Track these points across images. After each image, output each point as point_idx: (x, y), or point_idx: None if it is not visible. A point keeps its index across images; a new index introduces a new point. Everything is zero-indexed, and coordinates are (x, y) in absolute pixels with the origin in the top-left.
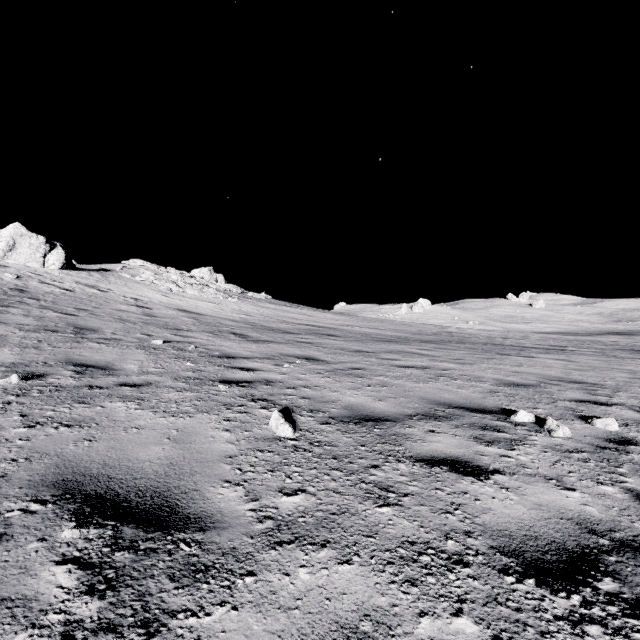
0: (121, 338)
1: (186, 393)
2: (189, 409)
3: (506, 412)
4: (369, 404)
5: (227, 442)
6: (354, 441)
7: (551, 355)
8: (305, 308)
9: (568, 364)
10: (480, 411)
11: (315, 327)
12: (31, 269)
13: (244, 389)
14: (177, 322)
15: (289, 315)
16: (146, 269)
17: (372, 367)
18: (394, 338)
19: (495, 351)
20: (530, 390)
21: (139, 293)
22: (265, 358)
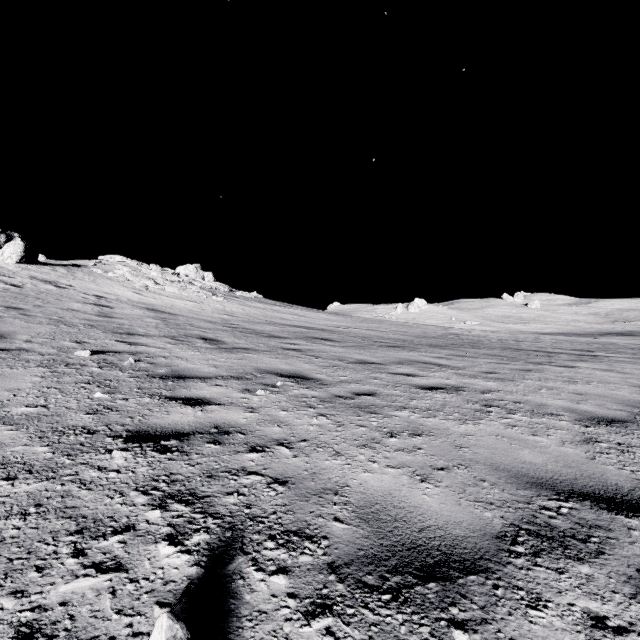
0: (32, 348)
1: (19, 485)
2: None
3: None
4: (407, 495)
5: None
6: None
7: (590, 363)
8: (297, 308)
9: (625, 377)
10: (624, 506)
11: (307, 329)
12: None
13: (162, 459)
14: (135, 324)
15: (279, 315)
16: (124, 265)
17: (386, 390)
18: (399, 342)
19: (522, 358)
20: (637, 433)
21: (106, 290)
22: (232, 377)
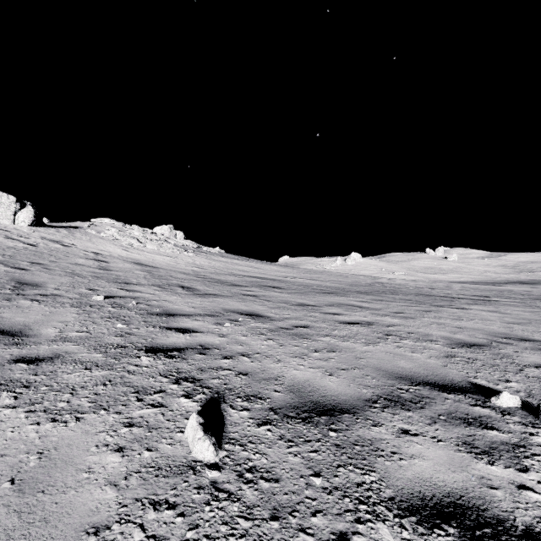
0: (61, 294)
1: (95, 372)
2: (83, 403)
3: (479, 389)
4: (318, 381)
5: (107, 483)
6: (304, 464)
7: (481, 306)
8: (253, 261)
9: (503, 316)
10: (449, 389)
11: (261, 279)
12: (1, 226)
13: (171, 361)
14: (129, 275)
15: (238, 267)
16: (112, 226)
17: (317, 324)
18: (334, 289)
19: (429, 302)
20: (486, 352)
21: (101, 248)
22: (207, 315)
